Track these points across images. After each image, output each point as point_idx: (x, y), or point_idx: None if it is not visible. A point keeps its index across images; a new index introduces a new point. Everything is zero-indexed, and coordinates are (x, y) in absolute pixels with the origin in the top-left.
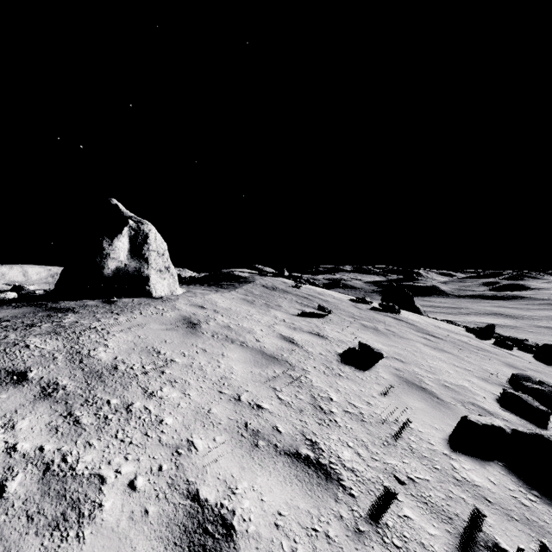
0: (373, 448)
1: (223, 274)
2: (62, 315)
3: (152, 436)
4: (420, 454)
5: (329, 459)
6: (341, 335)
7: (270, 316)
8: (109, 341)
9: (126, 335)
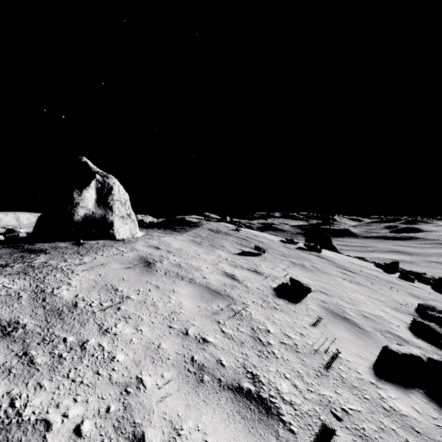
0: (307, 379)
1: (177, 220)
2: (34, 256)
3: (103, 375)
4: (350, 384)
5: (269, 392)
6: (274, 271)
7: (215, 256)
8: (72, 279)
9: (88, 274)
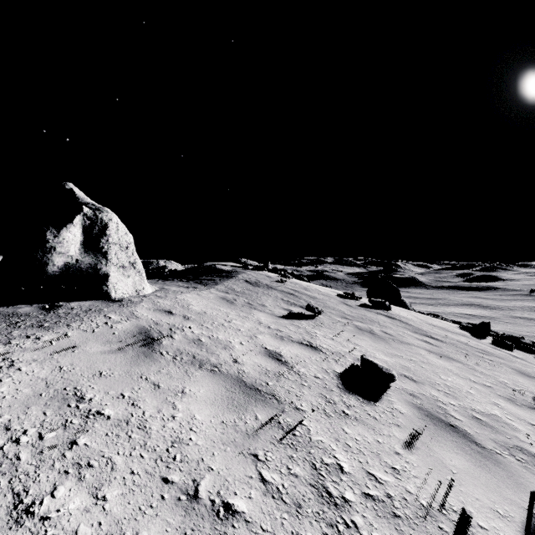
0: None
1: (205, 268)
2: None
3: None
4: None
5: None
6: (335, 343)
7: (252, 321)
8: (3, 382)
9: (40, 367)
